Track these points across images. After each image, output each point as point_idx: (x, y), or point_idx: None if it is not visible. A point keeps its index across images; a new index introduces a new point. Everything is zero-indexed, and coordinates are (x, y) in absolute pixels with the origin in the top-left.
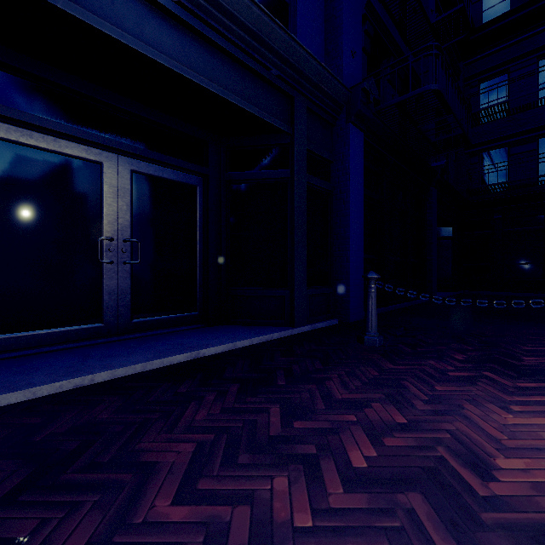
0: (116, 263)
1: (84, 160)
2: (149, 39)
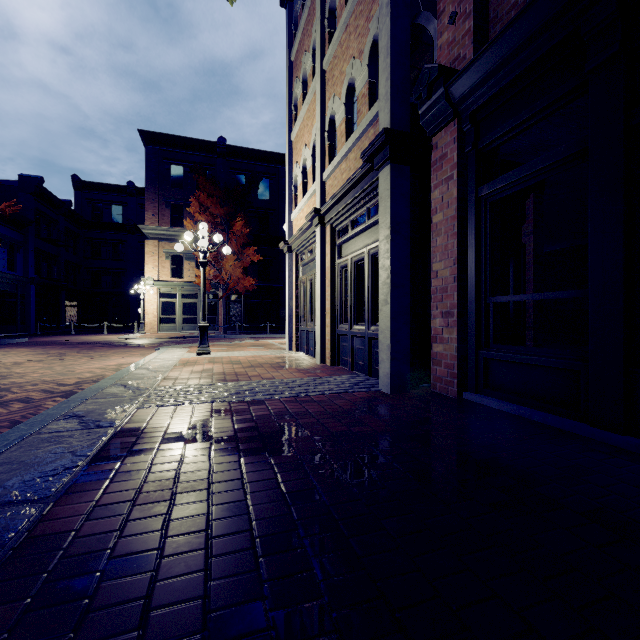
0: None
1: None
2: None
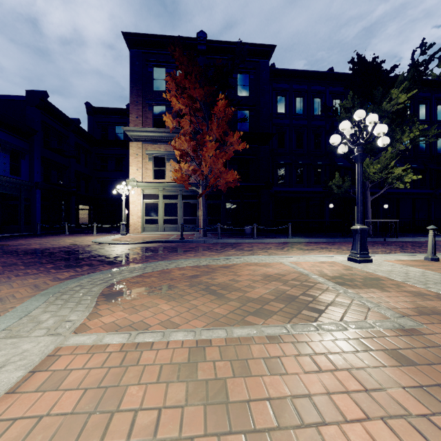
0: None
1: None
2: None
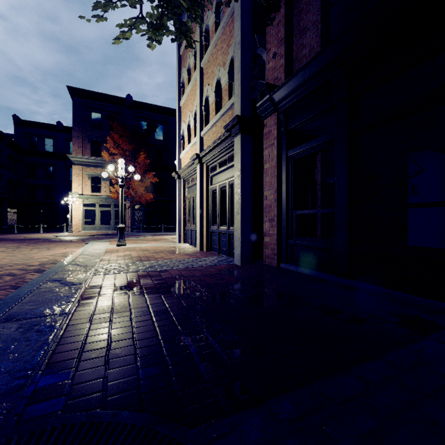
0: None
1: None
2: None
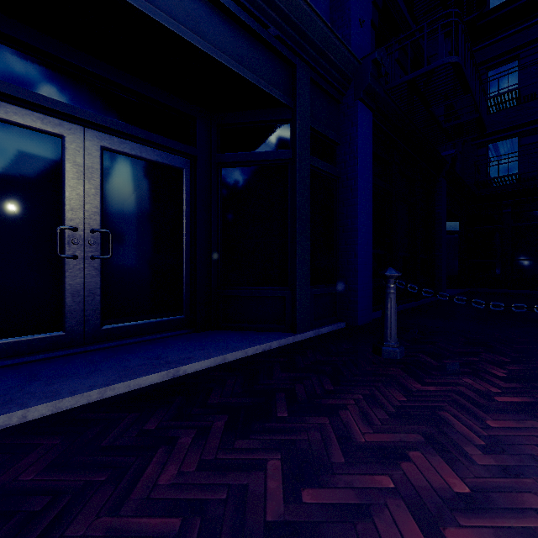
0: (81, 258)
1: (40, 132)
2: None
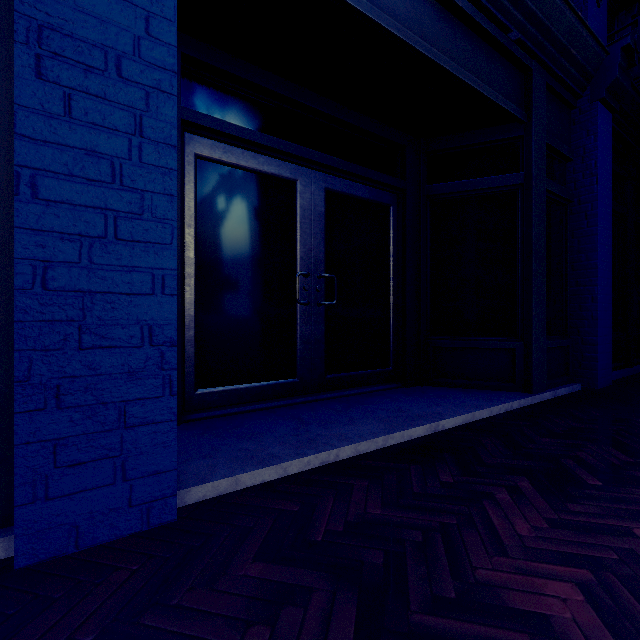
0: (310, 304)
1: (279, 179)
2: (382, 4)
